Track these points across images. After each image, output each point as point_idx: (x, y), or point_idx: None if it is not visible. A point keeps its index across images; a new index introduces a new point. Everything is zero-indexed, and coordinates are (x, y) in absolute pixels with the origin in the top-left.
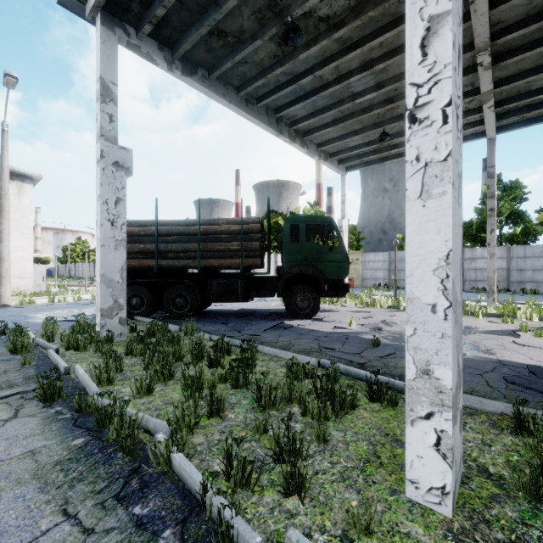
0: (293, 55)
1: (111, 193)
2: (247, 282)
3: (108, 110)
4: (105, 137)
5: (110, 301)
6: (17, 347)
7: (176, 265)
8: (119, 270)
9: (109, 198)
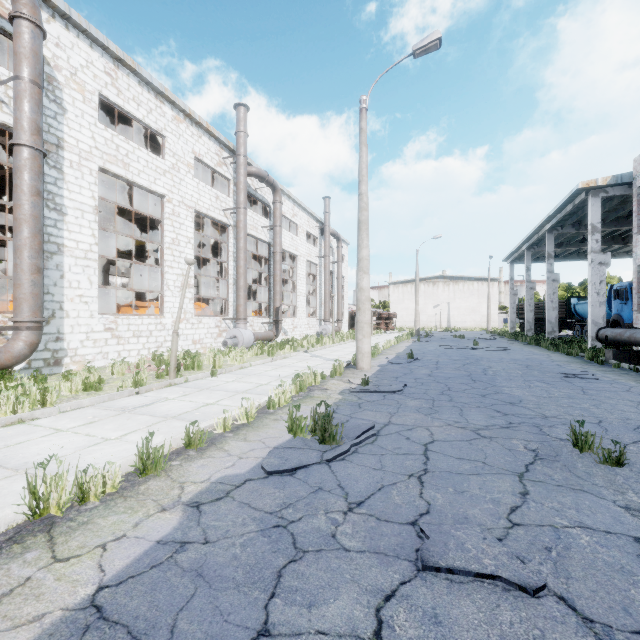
0: (567, 251)
1: (512, 301)
2: (562, 323)
3: (511, 283)
4: (511, 289)
5: (512, 326)
6: (494, 333)
7: (536, 317)
8: (514, 319)
9: (512, 302)
